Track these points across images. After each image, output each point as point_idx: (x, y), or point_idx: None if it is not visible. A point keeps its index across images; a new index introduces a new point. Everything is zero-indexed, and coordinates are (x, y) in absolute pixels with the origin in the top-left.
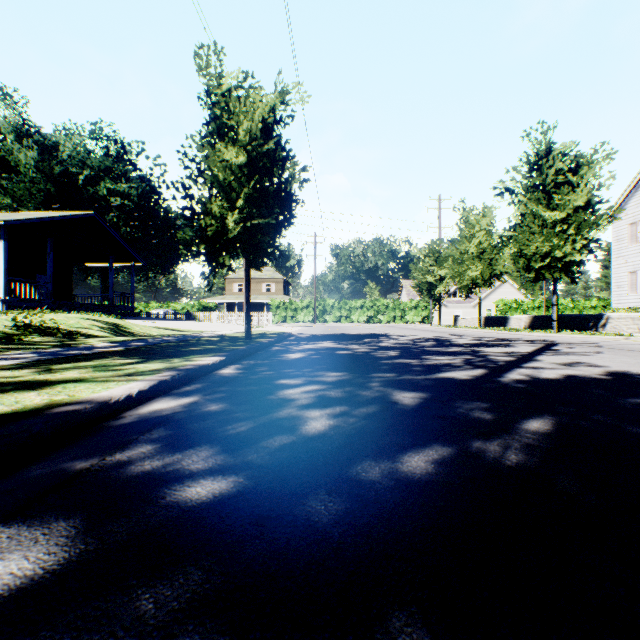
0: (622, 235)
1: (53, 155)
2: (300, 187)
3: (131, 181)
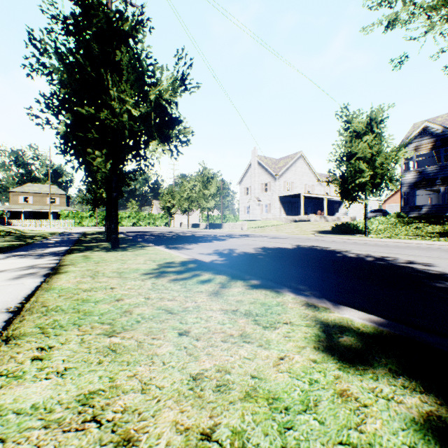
0: (242, 191)
1: None
2: None
3: None
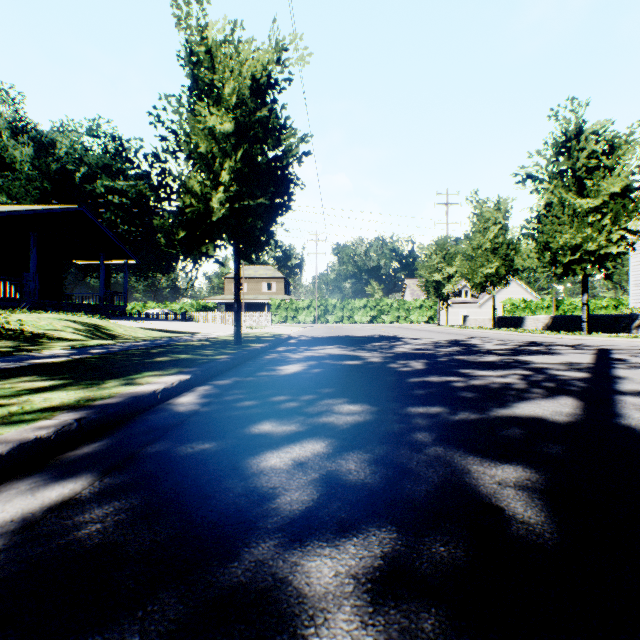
0: None
1: (50, 152)
2: (299, 162)
3: (129, 179)
